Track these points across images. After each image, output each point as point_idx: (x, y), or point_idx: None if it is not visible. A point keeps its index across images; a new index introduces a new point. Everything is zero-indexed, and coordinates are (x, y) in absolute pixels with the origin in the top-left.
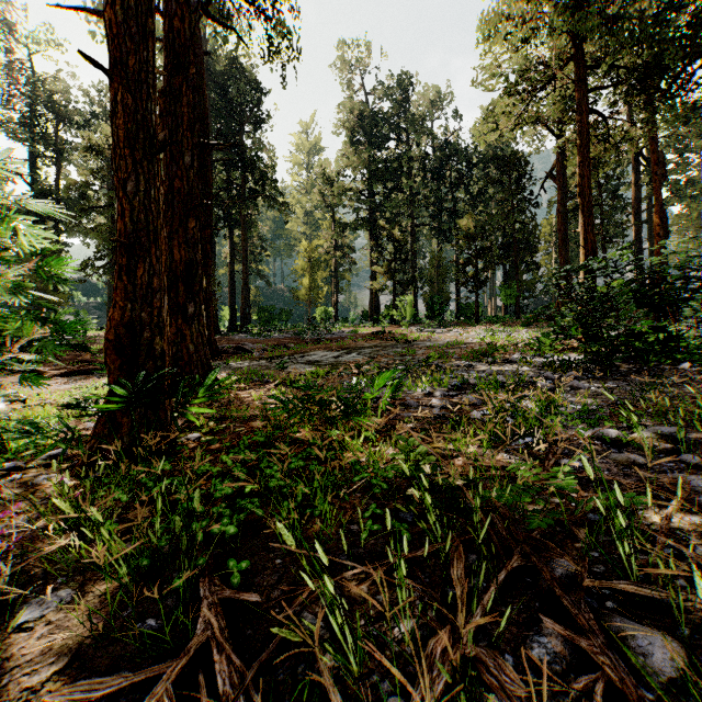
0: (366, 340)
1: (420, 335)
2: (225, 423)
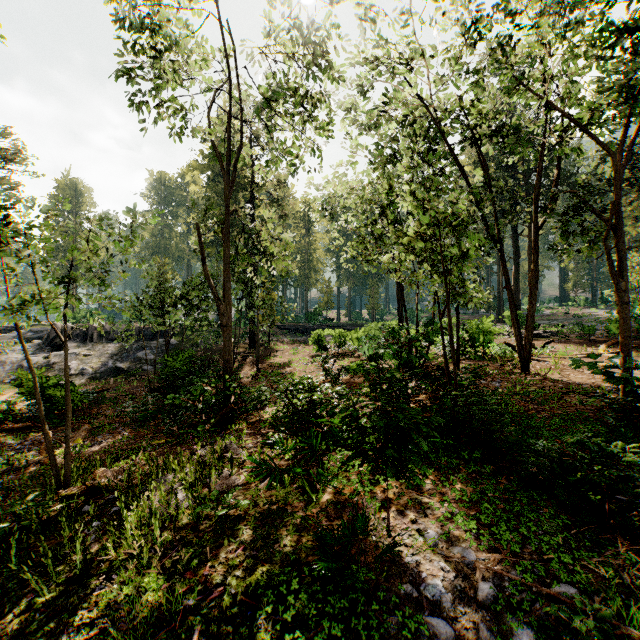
0: (559, 317)
1: (586, 314)
2: (537, 330)
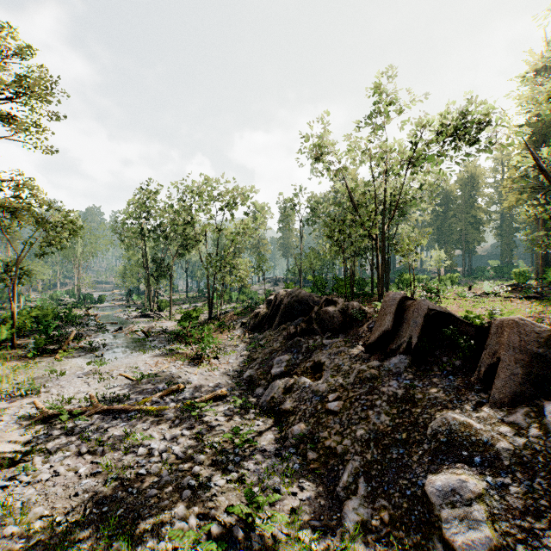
0: None
1: None
2: None
